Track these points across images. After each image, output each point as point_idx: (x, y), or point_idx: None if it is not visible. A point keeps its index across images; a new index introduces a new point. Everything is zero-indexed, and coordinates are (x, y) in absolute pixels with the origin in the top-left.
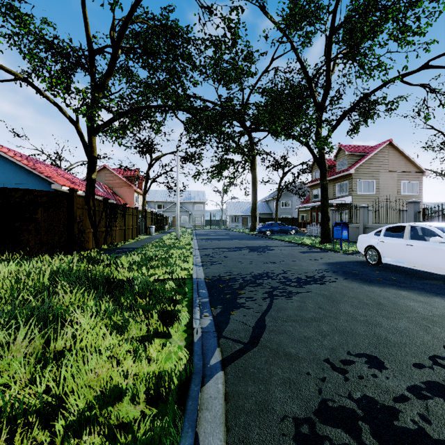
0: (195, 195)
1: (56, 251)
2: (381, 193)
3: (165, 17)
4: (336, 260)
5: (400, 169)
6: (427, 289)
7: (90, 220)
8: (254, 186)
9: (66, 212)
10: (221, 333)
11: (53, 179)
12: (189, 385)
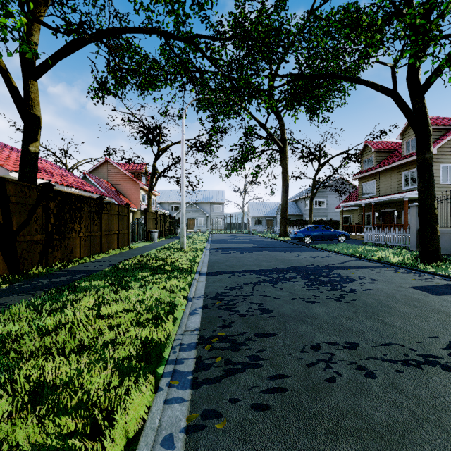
0: (213, 194)
1: None
2: None
3: None
4: None
5: None
6: None
7: None
8: (284, 180)
9: None
10: None
11: None
12: None
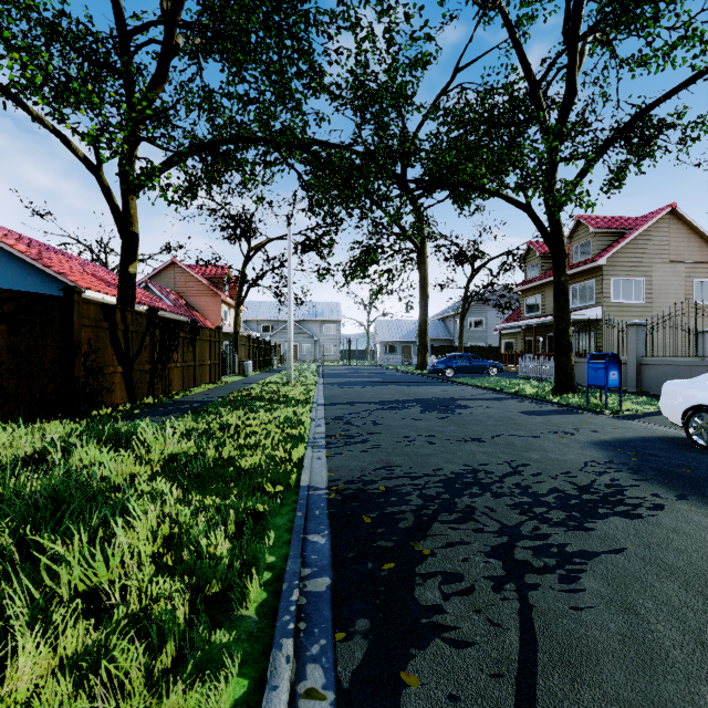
0: (324, 308)
1: (37, 411)
2: (655, 301)
3: None
4: (611, 434)
5: (690, 257)
6: None
7: (115, 350)
8: (423, 292)
9: (58, 333)
10: None
11: (70, 278)
12: None
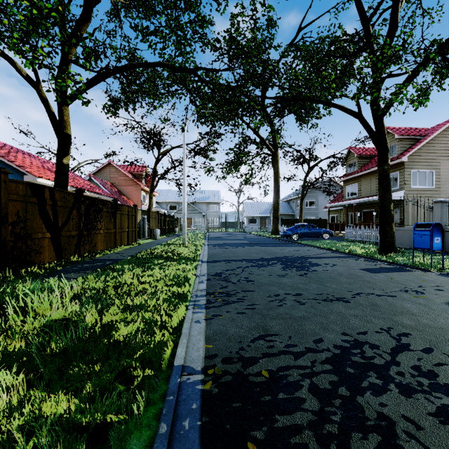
0: (210, 194)
1: None
2: (442, 187)
3: None
4: None
5: None
6: None
7: (43, 220)
8: (276, 182)
9: None
10: None
11: (27, 169)
12: None
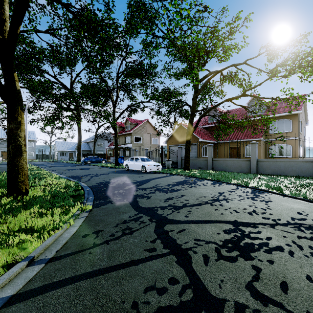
0: None
1: None
2: (144, 143)
3: (26, 36)
4: (116, 170)
5: (151, 132)
6: (133, 173)
7: None
8: (79, 134)
9: None
10: (80, 181)
11: None
12: (78, 183)
